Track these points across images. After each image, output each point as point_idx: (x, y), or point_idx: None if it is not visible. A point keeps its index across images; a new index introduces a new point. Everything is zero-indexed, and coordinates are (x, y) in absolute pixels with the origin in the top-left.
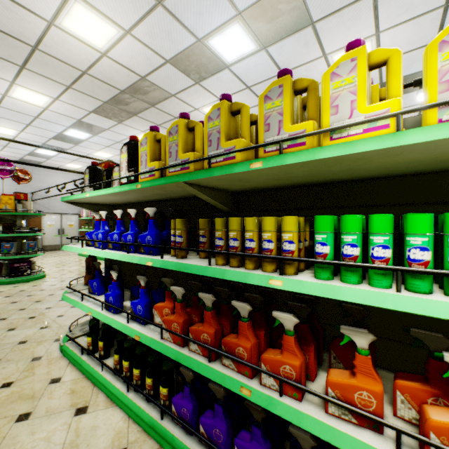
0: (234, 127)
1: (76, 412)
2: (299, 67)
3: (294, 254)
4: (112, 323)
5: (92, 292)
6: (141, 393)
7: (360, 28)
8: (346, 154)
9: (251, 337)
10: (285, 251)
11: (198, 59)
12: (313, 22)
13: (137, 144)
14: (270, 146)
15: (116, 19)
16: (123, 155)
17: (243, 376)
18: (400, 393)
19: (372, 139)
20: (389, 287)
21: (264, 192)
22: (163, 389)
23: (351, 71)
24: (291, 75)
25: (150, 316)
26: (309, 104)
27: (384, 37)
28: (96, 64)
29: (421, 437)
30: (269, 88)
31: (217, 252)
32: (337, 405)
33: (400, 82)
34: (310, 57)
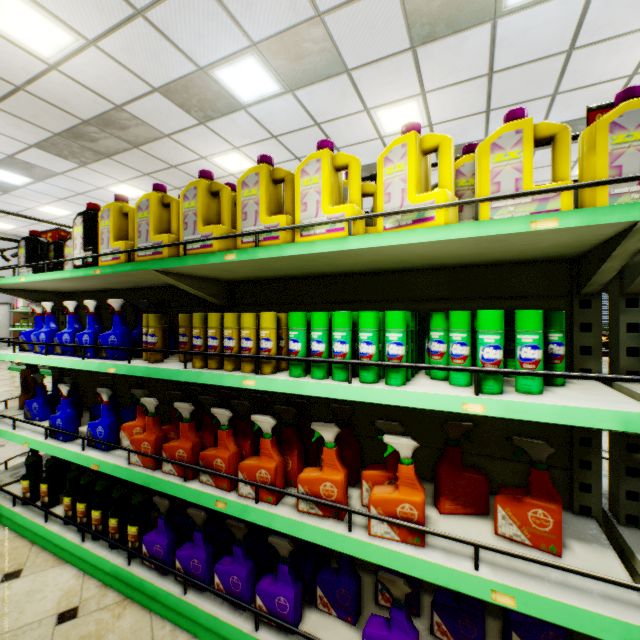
0: (216, 209)
1: (4, 579)
2: (338, 120)
3: (271, 352)
4: (60, 454)
5: (30, 417)
6: (102, 538)
7: (403, 84)
8: (307, 253)
9: (231, 447)
10: (263, 349)
11: (201, 92)
12: (348, 69)
13: (97, 215)
14: (247, 237)
15: (73, 23)
16: (77, 228)
17: (222, 490)
18: (366, 483)
19: (326, 241)
20: (347, 380)
21: (263, 283)
22: (131, 527)
23: (317, 172)
24: (271, 162)
25: (116, 439)
26: (285, 196)
27: (431, 98)
28: (40, 78)
29: (365, 512)
30: (246, 173)
31: (194, 353)
32: (306, 501)
33: (357, 188)
34: (349, 109)
